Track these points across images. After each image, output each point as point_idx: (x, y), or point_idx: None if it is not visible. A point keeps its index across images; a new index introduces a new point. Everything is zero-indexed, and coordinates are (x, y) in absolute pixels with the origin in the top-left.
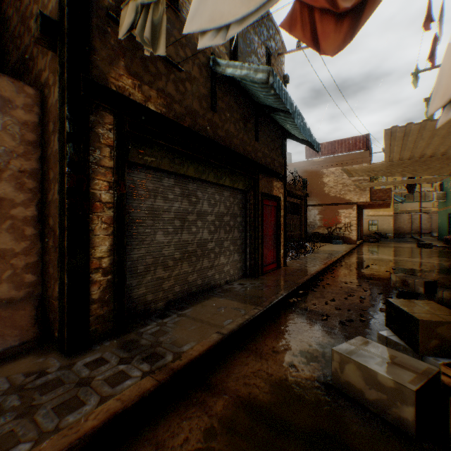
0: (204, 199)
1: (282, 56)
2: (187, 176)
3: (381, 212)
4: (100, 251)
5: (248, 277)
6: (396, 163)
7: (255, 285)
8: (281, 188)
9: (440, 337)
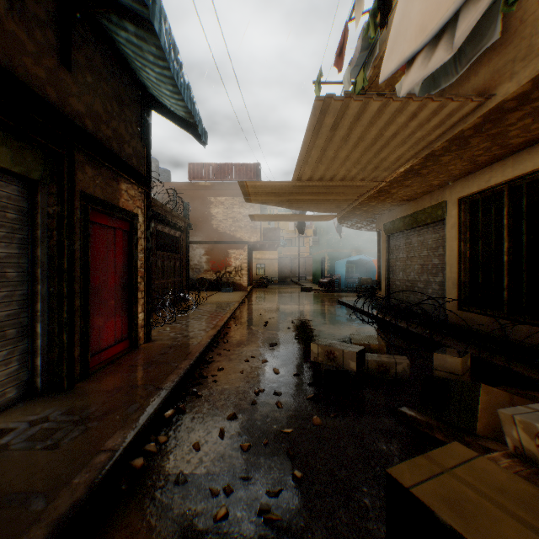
0: None
1: None
2: None
3: (268, 255)
4: None
5: (41, 394)
6: (305, 184)
7: (43, 428)
8: (140, 199)
9: None
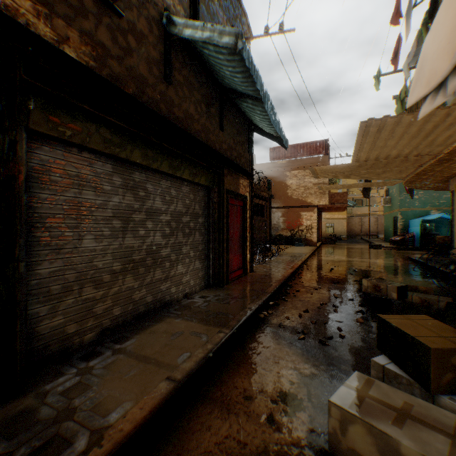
0: (156, 193)
1: (248, 42)
2: (132, 162)
3: (337, 215)
4: None
5: (211, 287)
6: (362, 163)
7: (220, 298)
8: (248, 186)
9: (455, 369)
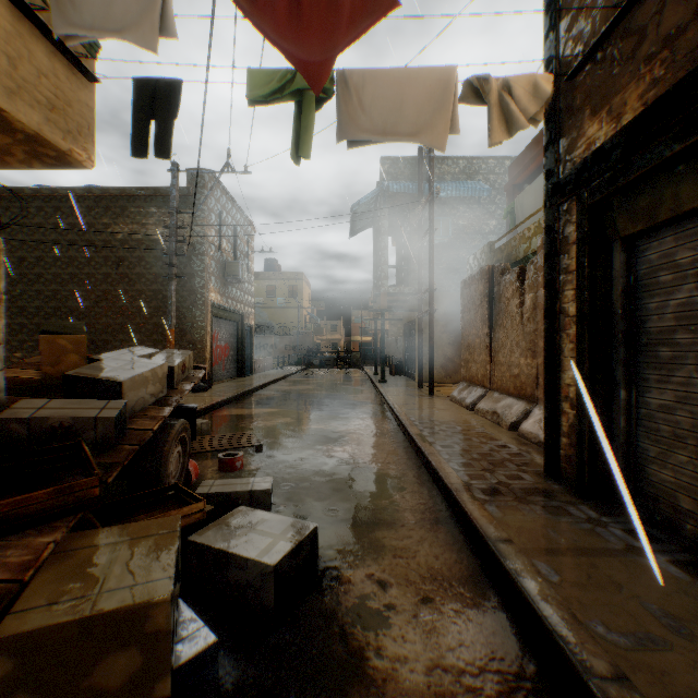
0: None
1: None
2: None
3: None
4: (567, 377)
5: None
6: None
7: None
8: None
9: None
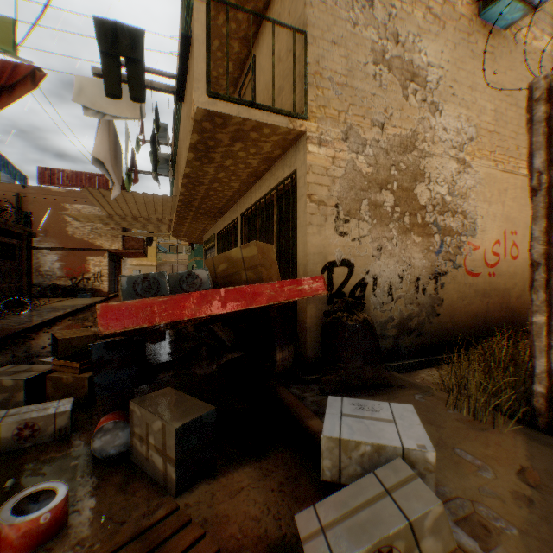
0: None
1: None
2: None
3: (146, 262)
4: None
5: None
6: (116, 217)
7: None
8: None
9: (77, 348)
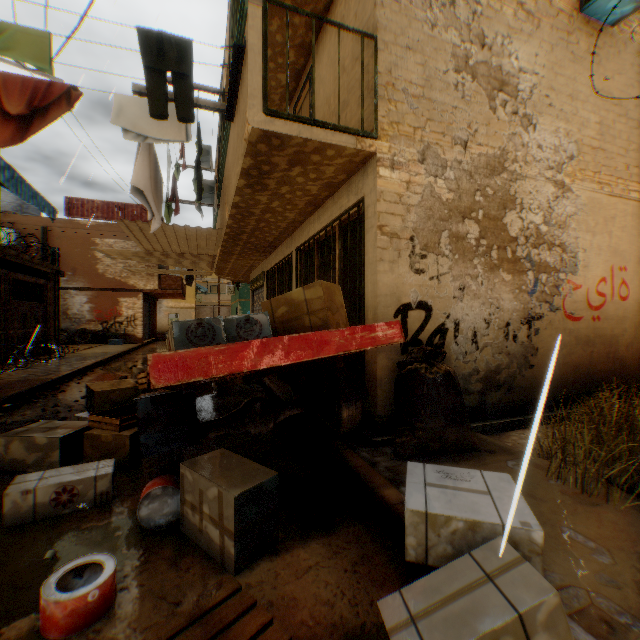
0: None
1: None
2: None
3: (184, 303)
4: None
5: None
6: (154, 253)
7: None
8: None
9: (115, 402)
